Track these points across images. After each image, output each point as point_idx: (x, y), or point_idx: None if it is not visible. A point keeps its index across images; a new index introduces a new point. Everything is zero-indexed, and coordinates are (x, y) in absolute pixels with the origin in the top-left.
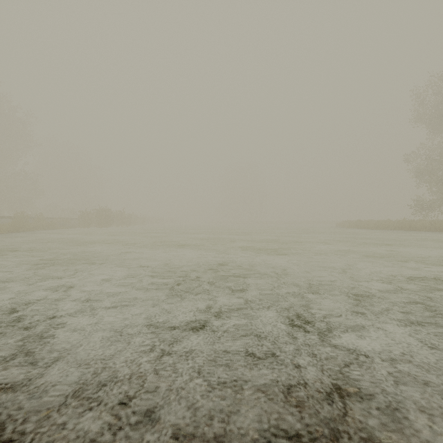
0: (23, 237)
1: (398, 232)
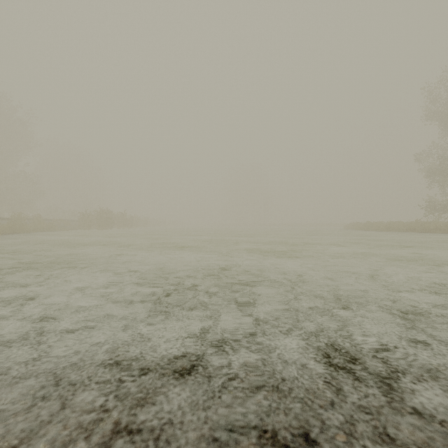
0: (17, 238)
1: (411, 234)
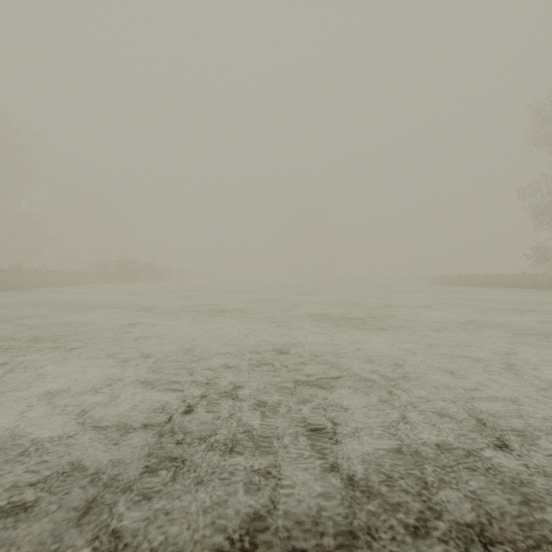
0: (10, 297)
1: (518, 291)
